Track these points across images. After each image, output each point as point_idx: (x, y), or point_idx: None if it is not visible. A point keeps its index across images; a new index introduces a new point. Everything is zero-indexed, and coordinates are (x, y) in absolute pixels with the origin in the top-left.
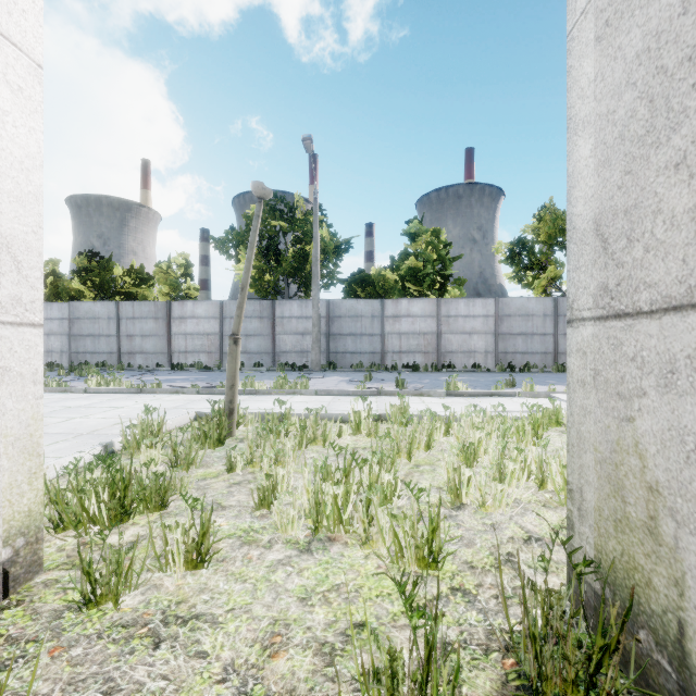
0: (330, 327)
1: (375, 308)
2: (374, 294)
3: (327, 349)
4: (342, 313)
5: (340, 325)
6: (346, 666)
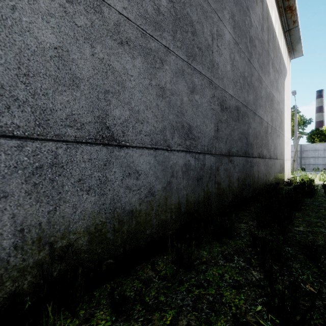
0: (301, 155)
1: (325, 146)
2: (325, 139)
3: (300, 163)
4: (307, 149)
5: (307, 154)
6: (325, 183)
